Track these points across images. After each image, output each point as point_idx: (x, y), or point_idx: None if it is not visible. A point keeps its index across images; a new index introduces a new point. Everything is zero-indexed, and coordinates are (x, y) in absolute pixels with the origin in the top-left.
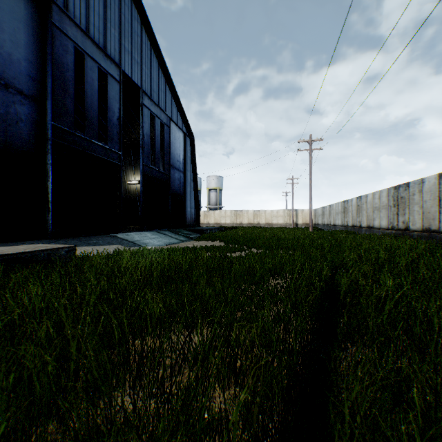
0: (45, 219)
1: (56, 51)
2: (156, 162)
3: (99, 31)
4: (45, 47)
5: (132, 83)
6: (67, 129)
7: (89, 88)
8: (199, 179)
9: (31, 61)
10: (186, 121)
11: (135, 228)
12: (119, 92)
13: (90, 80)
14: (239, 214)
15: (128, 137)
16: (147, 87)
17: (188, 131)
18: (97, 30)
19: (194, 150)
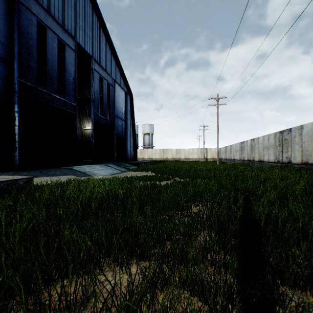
0: (13, 155)
1: (23, 23)
2: (104, 113)
3: (59, 11)
4: (13, 20)
5: (85, 52)
6: (31, 85)
7: (50, 53)
8: (136, 126)
9: (1, 30)
10: (126, 83)
11: (89, 161)
12: (75, 59)
13: (51, 48)
14: (165, 151)
15: (84, 95)
16: (97, 56)
17: (128, 90)
18: (56, 10)
19: (133, 104)
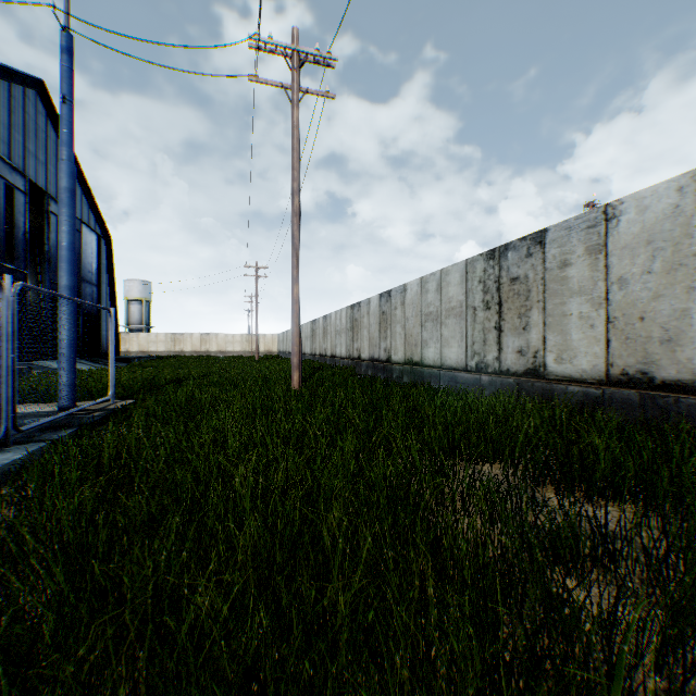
0: None
1: None
2: None
3: (6, 141)
4: None
5: (37, 187)
6: None
7: None
8: None
9: None
10: (101, 220)
11: None
12: (26, 204)
13: None
14: (179, 338)
15: None
16: (54, 188)
17: (103, 231)
18: (3, 142)
19: (112, 255)
